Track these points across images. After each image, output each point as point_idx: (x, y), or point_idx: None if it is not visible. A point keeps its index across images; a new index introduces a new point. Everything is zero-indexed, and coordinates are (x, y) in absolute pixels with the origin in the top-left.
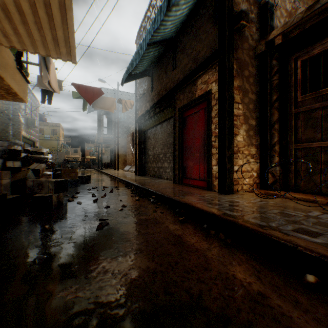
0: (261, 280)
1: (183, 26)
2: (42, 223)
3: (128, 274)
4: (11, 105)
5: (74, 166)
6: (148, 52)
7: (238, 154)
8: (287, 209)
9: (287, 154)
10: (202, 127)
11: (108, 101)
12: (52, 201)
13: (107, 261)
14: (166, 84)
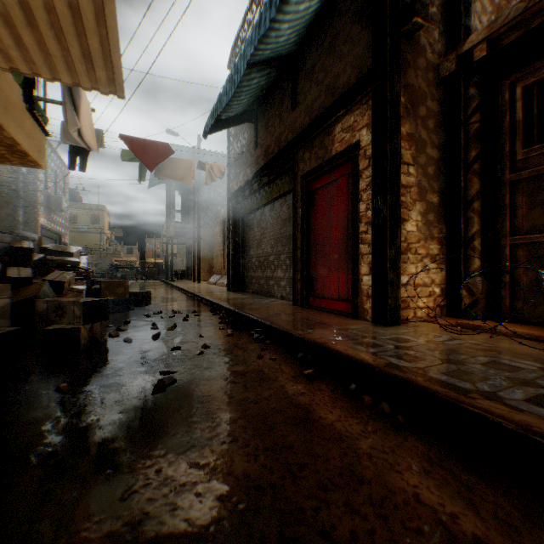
0: (475, 508)
1: (310, 33)
2: (57, 379)
3: (207, 492)
4: (22, 174)
5: (126, 275)
6: (250, 78)
7: (407, 255)
8: (505, 356)
9: (497, 254)
10: (343, 207)
11: (181, 166)
12: (78, 338)
13: (168, 459)
14: (280, 135)
